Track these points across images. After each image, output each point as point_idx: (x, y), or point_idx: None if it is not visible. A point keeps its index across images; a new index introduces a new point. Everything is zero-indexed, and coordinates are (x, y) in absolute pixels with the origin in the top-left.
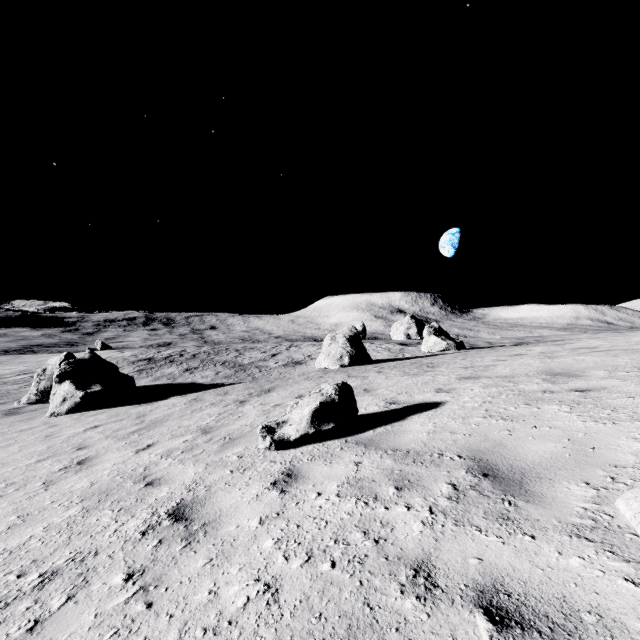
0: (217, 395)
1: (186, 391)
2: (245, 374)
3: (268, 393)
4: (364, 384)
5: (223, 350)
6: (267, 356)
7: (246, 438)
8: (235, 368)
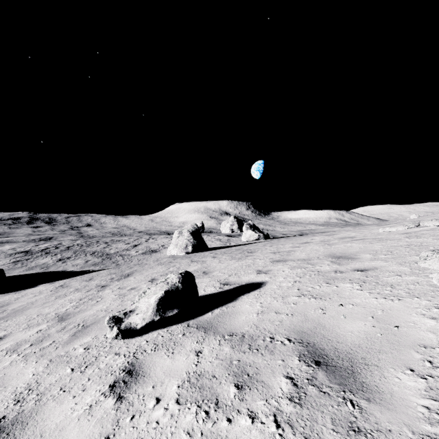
0: (83, 281)
1: (55, 278)
2: (110, 261)
3: (127, 277)
4: (203, 267)
5: (94, 243)
6: (130, 246)
7: (98, 325)
8: (103, 257)
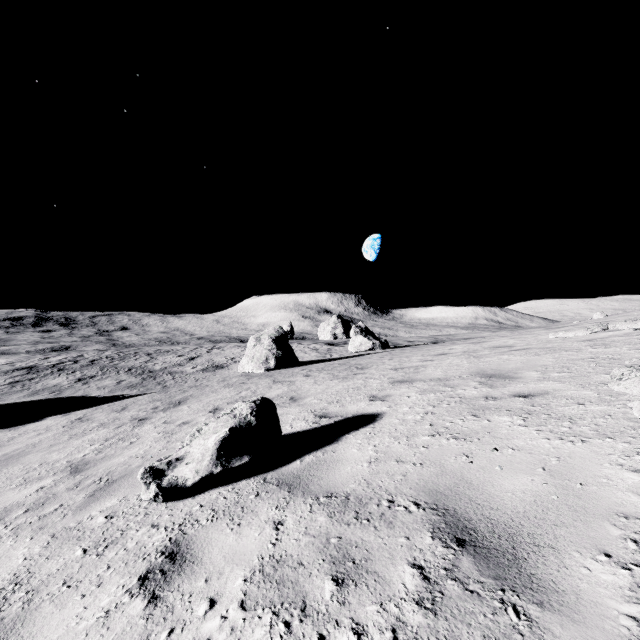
0: (111, 412)
1: (72, 408)
2: (154, 382)
3: (177, 406)
4: (291, 391)
5: (131, 354)
6: (184, 360)
7: (130, 479)
8: (143, 375)
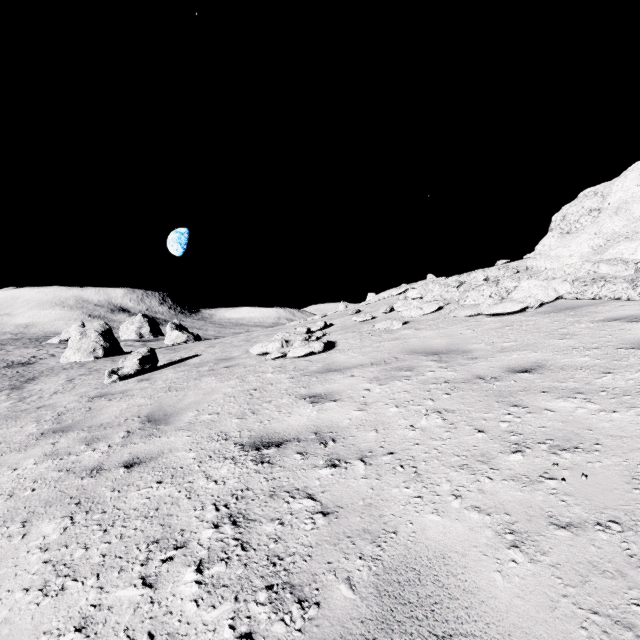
0: None
1: None
2: None
3: (37, 380)
4: None
5: None
6: None
7: (79, 388)
8: None
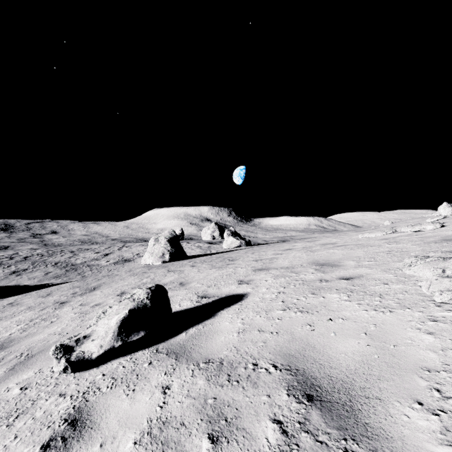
0: (38, 297)
1: (5, 295)
2: (75, 273)
3: (92, 291)
4: (180, 278)
5: (58, 252)
6: (100, 256)
7: (47, 353)
8: (67, 268)
